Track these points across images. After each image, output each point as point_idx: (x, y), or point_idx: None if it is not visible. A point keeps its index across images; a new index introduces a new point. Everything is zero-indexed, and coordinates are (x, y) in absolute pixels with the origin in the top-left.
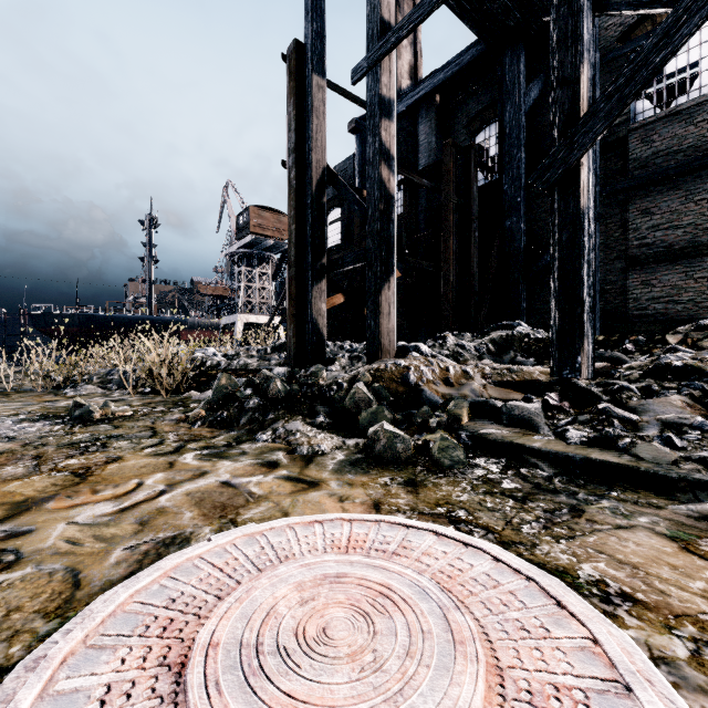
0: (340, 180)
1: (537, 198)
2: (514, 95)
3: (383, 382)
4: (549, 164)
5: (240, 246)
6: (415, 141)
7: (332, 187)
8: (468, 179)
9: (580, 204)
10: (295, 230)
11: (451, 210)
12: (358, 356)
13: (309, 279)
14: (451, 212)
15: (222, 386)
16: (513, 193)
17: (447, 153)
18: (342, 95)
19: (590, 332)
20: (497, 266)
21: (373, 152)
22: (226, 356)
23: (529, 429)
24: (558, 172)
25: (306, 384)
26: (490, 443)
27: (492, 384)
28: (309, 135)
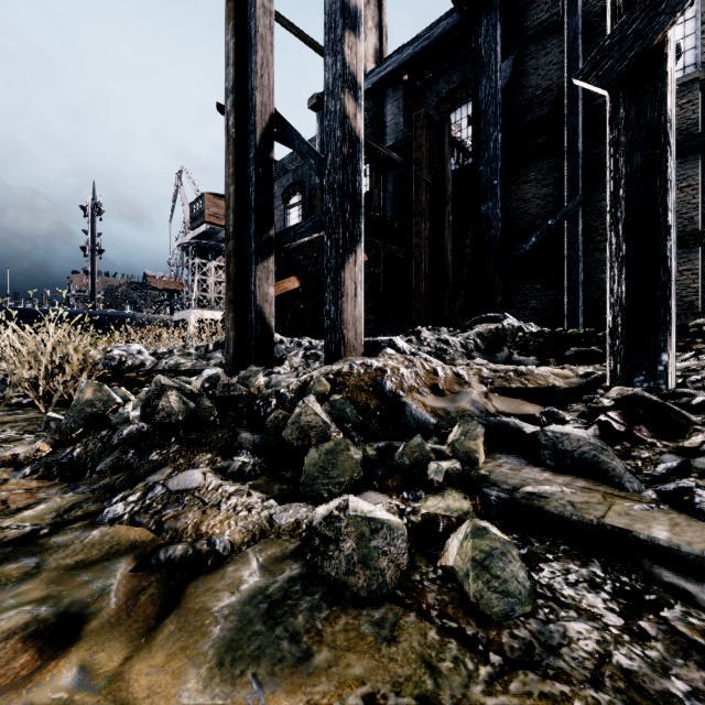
0: (292, 129)
1: (511, 185)
2: (491, 68)
3: (347, 392)
4: (611, 45)
5: (194, 236)
6: (381, 122)
7: (292, 172)
8: (442, 156)
9: (666, 105)
10: (235, 192)
11: (424, 190)
12: (316, 354)
13: (252, 255)
14: (424, 192)
15: (85, 403)
16: (489, 175)
17: (419, 125)
18: (297, 36)
19: (674, 315)
20: (472, 255)
21: (333, 76)
22: (155, 354)
23: (601, 481)
24: (628, 55)
25: (229, 396)
26: (552, 518)
27: (496, 392)
28: (252, 69)
